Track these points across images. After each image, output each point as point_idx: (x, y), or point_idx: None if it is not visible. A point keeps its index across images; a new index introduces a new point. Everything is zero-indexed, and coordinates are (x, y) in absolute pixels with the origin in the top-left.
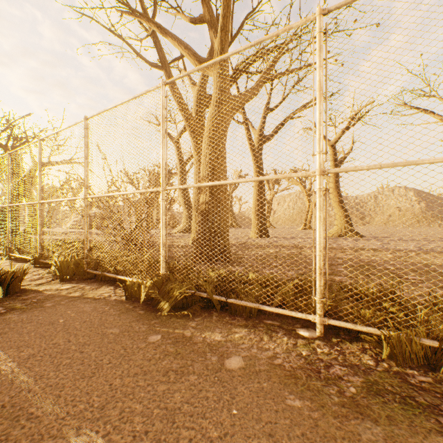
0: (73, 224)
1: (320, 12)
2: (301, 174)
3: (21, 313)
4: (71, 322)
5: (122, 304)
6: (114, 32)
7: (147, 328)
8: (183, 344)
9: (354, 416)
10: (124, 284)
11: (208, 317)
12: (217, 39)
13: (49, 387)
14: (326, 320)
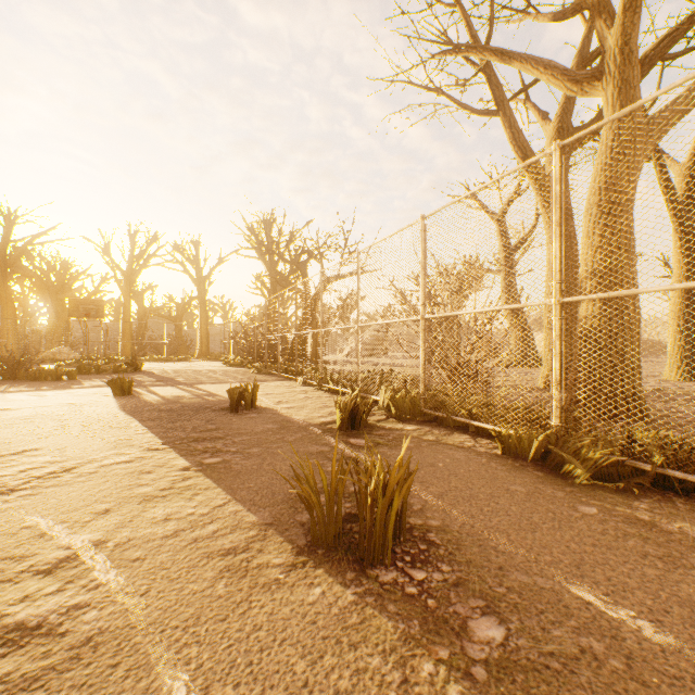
0: (350, 351)
1: None
2: None
3: (389, 449)
4: (453, 468)
5: (500, 459)
6: (430, 88)
7: (565, 495)
8: (645, 528)
9: None
10: (482, 434)
11: (665, 501)
12: (614, 30)
13: (490, 528)
14: None
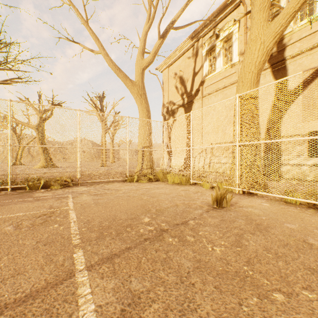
0: None
1: (10, 100)
2: (3, 145)
3: None
4: None
5: None
6: None
7: None
8: None
9: (15, 195)
10: None
11: None
12: None
13: None
14: (12, 186)
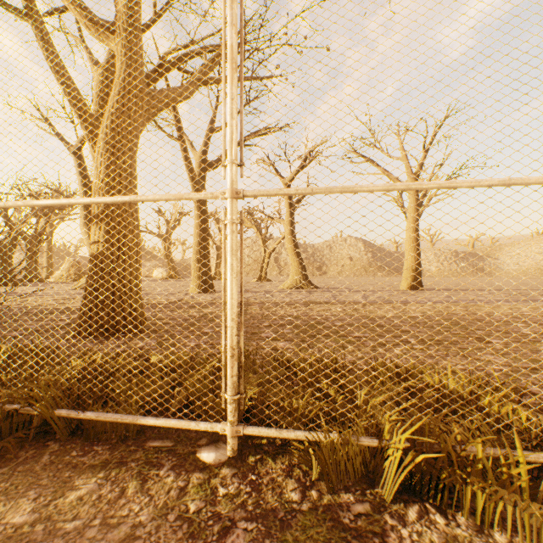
0: None
1: None
2: (205, 195)
3: None
4: None
5: None
6: None
7: None
8: None
9: None
10: None
11: (32, 459)
12: None
13: None
14: (241, 429)
